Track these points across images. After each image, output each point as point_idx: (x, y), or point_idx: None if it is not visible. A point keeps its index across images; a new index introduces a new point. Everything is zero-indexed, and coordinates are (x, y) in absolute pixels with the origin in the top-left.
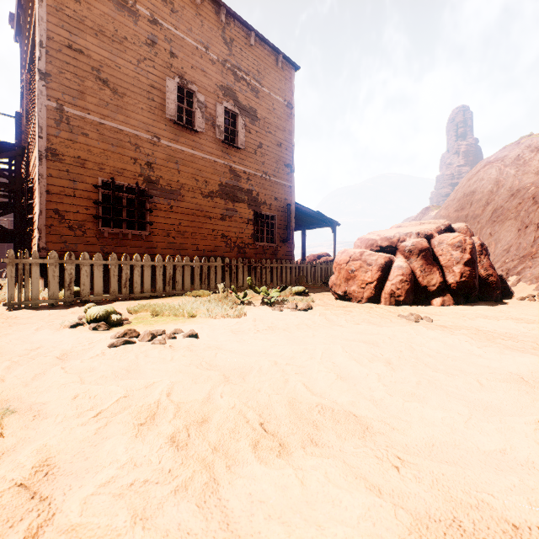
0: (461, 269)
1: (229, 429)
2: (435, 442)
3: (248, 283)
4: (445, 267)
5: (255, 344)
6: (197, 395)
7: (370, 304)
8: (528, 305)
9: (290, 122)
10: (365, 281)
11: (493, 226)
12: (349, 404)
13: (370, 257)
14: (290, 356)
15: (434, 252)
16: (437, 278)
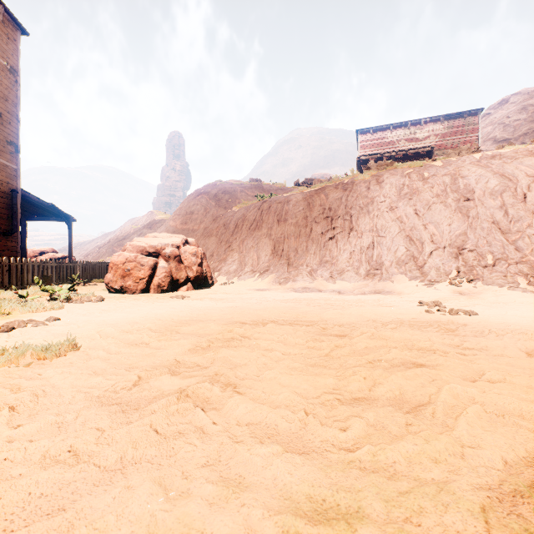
0: (197, 268)
1: (165, 327)
2: (219, 319)
3: (37, 282)
4: (188, 267)
5: (114, 316)
6: (133, 327)
7: (143, 294)
8: (225, 287)
9: (15, 92)
10: (139, 277)
11: (205, 239)
12: (191, 319)
13: (143, 259)
14: (144, 316)
15: (182, 257)
16: (185, 274)
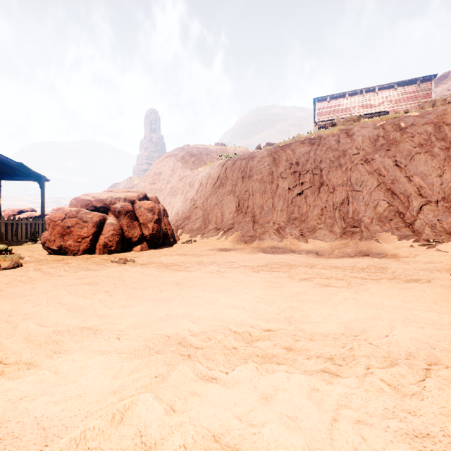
0: (153, 226)
1: None
2: (138, 322)
3: None
4: (143, 224)
5: None
6: None
7: (86, 255)
8: (186, 246)
9: None
10: (81, 236)
11: (171, 197)
12: (82, 323)
13: (87, 215)
14: (10, 309)
15: (137, 213)
16: (138, 232)
